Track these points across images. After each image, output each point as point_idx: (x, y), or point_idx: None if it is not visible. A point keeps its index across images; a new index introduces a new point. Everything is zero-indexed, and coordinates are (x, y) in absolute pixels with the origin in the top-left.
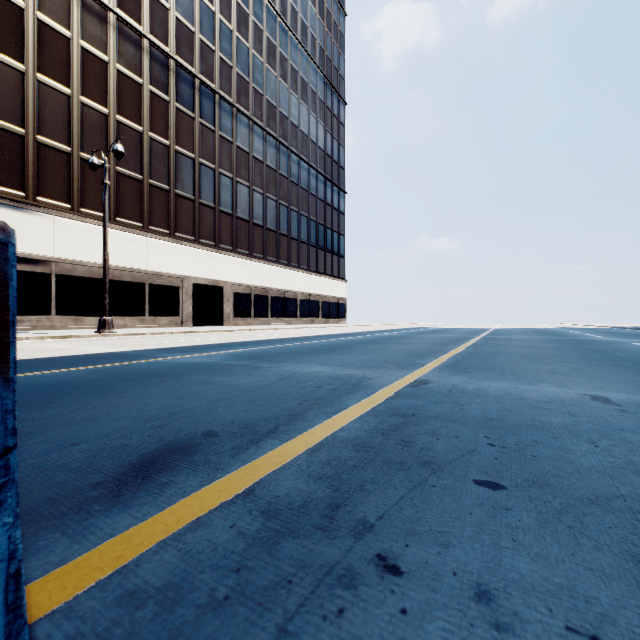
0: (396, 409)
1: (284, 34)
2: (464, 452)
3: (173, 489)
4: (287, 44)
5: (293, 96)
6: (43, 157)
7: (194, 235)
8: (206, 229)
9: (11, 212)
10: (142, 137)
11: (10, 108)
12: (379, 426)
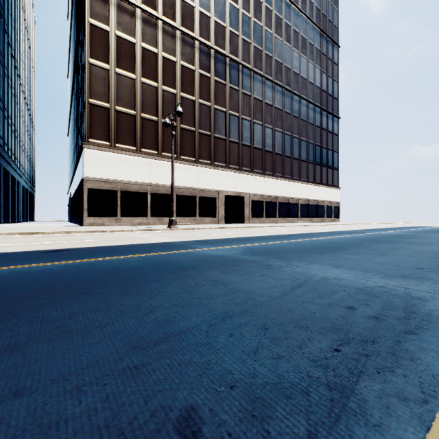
0: None
1: (288, 8)
2: None
3: None
4: (290, 14)
5: (295, 52)
6: (144, 126)
7: (225, 163)
8: (233, 158)
9: (129, 159)
10: (195, 103)
11: (129, 101)
12: None
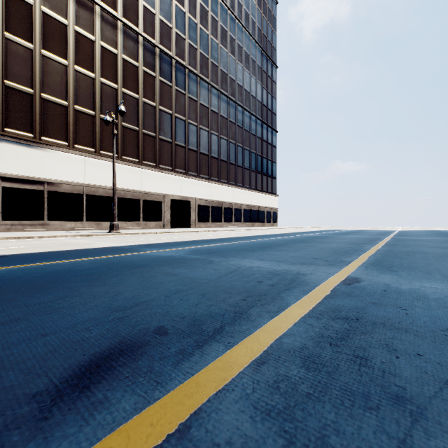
0: (337, 310)
1: (232, 22)
2: (441, 383)
3: (103, 413)
4: (235, 29)
5: (239, 65)
6: (78, 119)
7: (171, 166)
8: (179, 162)
9: (60, 155)
10: (138, 102)
11: (59, 89)
12: (324, 332)
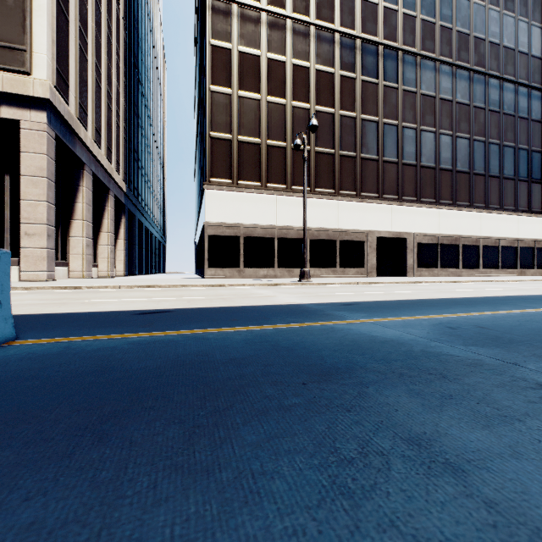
0: None
1: None
2: None
3: None
4: None
5: (492, 11)
6: (270, 155)
7: (377, 192)
8: (389, 184)
9: (253, 198)
10: (334, 117)
11: (253, 127)
12: None
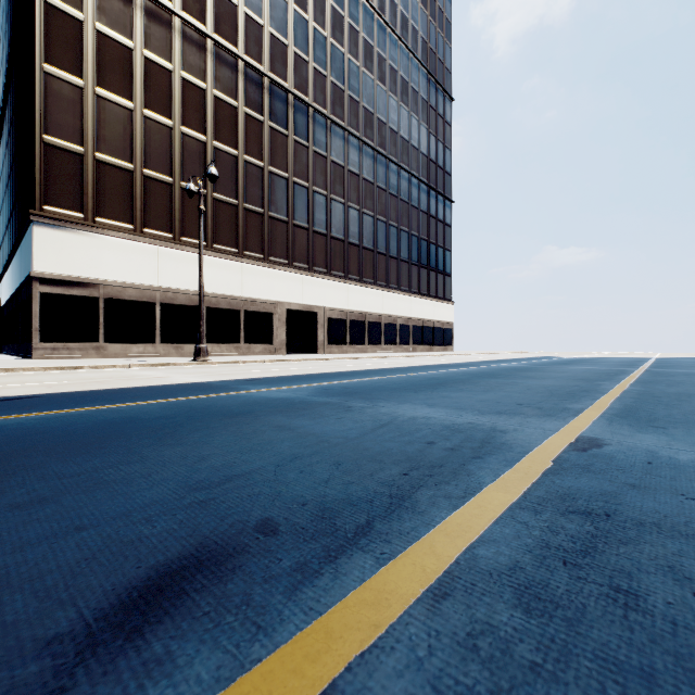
0: (568, 498)
1: (382, 32)
2: None
3: (162, 685)
4: (385, 42)
5: (392, 99)
6: (149, 190)
7: (288, 258)
8: (300, 251)
9: (122, 245)
10: (237, 161)
11: (121, 146)
12: (551, 539)
